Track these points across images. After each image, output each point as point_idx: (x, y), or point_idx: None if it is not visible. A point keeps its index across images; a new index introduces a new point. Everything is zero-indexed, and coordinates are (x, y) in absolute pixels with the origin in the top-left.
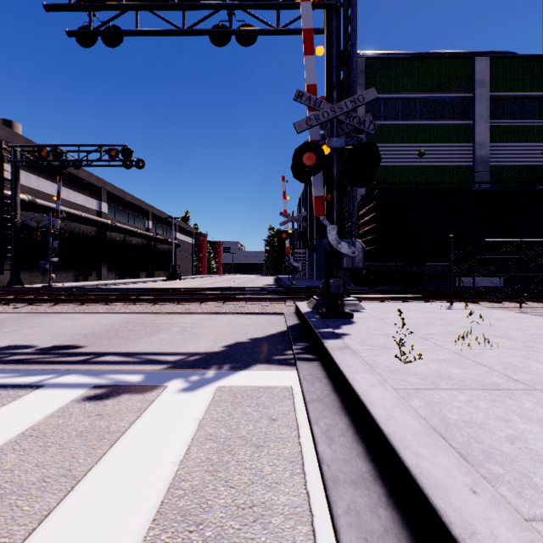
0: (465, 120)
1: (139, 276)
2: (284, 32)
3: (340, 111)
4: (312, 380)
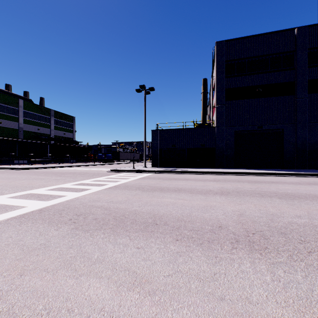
0: (16, 115)
1: None
2: None
3: None
4: None
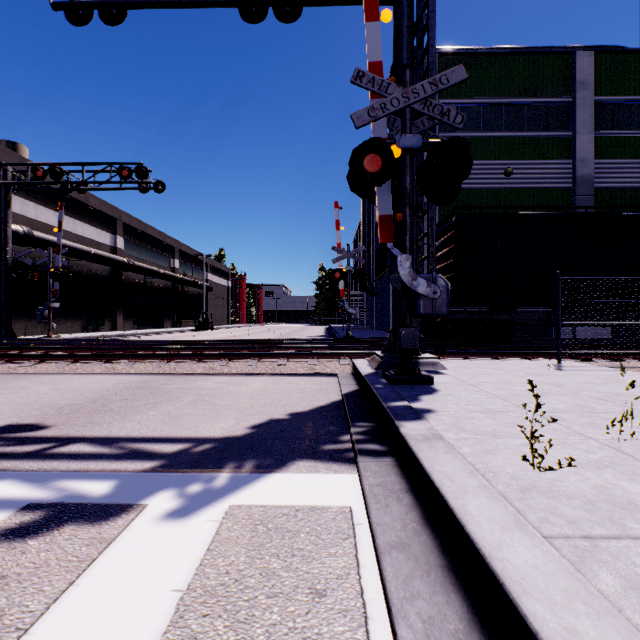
0: (563, 130)
1: (163, 325)
2: (338, 2)
3: (415, 97)
4: (385, 497)
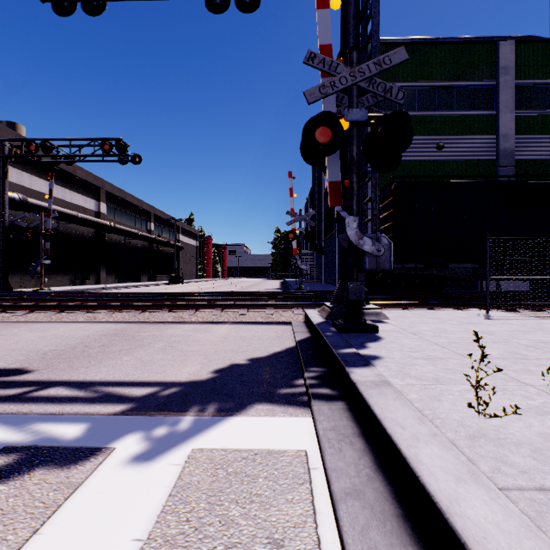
0: (487, 110)
1: (140, 279)
2: None
3: (361, 76)
4: (338, 442)
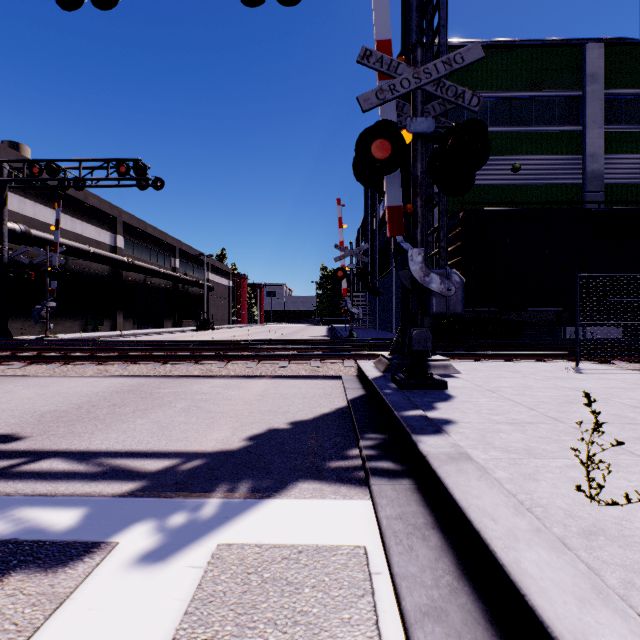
0: (572, 125)
1: (163, 325)
2: None
3: (427, 78)
4: (407, 536)
